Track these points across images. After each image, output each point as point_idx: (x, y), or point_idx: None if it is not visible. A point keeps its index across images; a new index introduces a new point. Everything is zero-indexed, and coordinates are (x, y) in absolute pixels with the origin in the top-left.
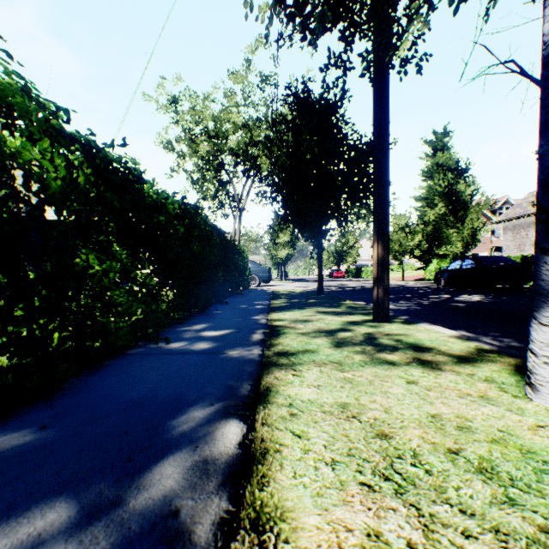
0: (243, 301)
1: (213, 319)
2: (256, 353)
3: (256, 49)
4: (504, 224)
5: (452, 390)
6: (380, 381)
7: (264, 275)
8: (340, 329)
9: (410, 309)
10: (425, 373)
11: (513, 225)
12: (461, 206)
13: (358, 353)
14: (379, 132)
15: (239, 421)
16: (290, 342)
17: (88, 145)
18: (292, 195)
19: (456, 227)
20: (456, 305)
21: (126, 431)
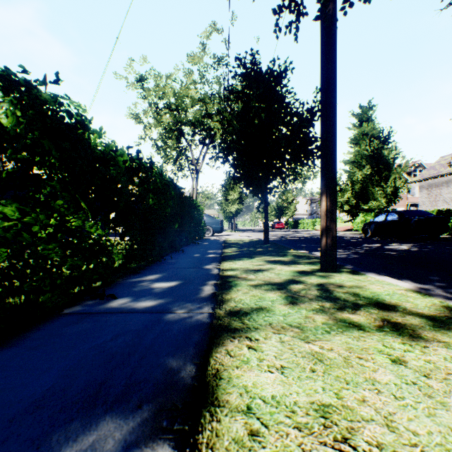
0: (197, 250)
1: (167, 269)
2: (205, 312)
3: (211, 34)
4: (420, 183)
5: None
6: (358, 359)
7: (217, 227)
8: (292, 281)
9: (349, 257)
10: (406, 344)
11: (428, 184)
12: (385, 167)
13: (319, 313)
14: (328, 88)
15: (172, 451)
16: (242, 297)
17: (11, 76)
18: (241, 155)
19: (381, 186)
20: (390, 254)
21: None
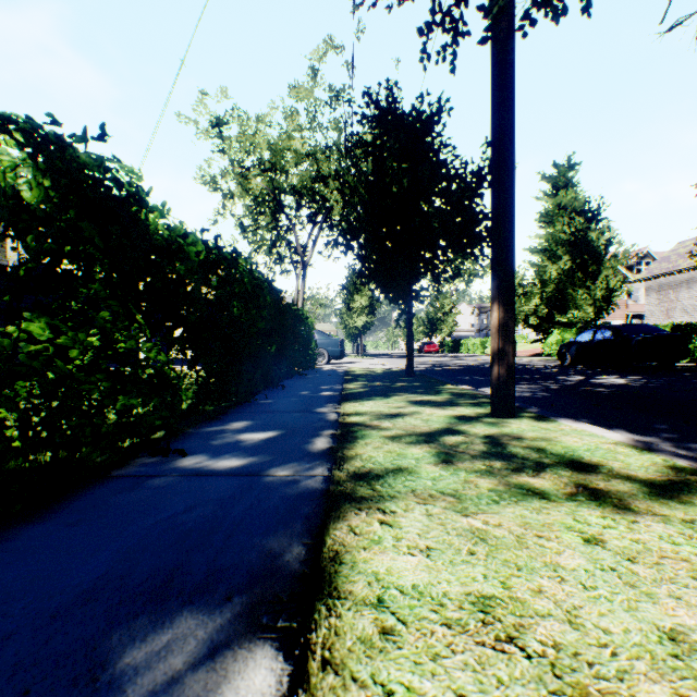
0: (305, 385)
1: (260, 413)
2: (318, 475)
3: (325, 54)
4: (647, 283)
5: (675, 561)
6: (536, 537)
7: (335, 350)
8: (447, 430)
9: (535, 396)
10: (608, 519)
11: (658, 284)
12: (592, 259)
13: (484, 476)
14: (501, 141)
15: (276, 652)
16: (373, 454)
17: (38, 132)
18: (372, 241)
19: (586, 287)
20: (597, 391)
21: (29, 686)
